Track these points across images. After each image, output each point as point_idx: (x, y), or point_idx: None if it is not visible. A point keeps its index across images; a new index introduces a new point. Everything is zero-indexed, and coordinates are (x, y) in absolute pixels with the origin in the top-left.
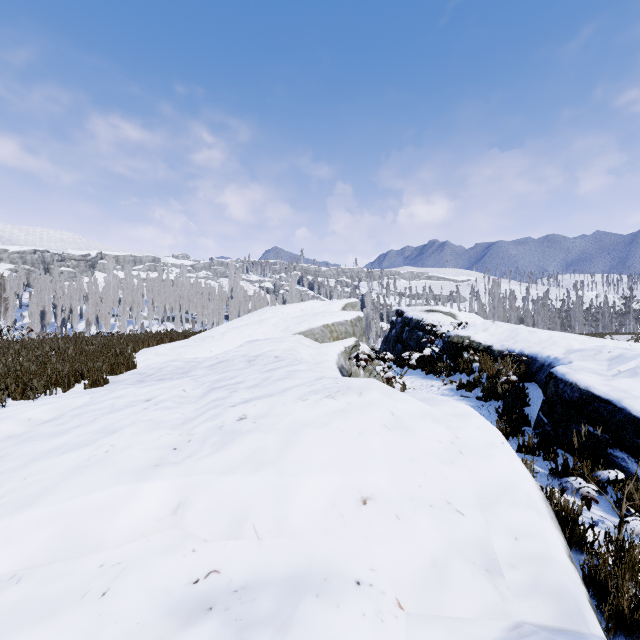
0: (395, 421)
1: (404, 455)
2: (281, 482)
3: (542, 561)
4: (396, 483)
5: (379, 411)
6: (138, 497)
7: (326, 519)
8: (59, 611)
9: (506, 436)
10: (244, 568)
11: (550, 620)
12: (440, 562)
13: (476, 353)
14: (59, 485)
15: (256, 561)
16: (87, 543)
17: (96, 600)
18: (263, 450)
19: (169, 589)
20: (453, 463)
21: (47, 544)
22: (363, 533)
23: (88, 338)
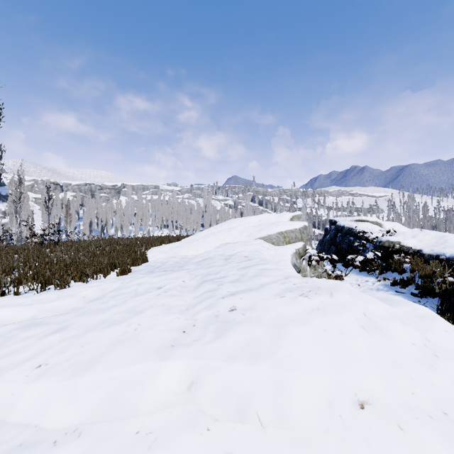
0: (369, 322)
1: (387, 358)
2: (278, 375)
3: None
4: (390, 389)
5: (353, 312)
6: (161, 373)
7: (324, 417)
8: None
9: None
10: None
11: None
12: None
13: (406, 256)
14: (105, 355)
15: (265, 451)
16: (126, 408)
17: None
18: (256, 341)
19: None
20: (432, 367)
21: (98, 405)
22: (365, 438)
23: (117, 240)
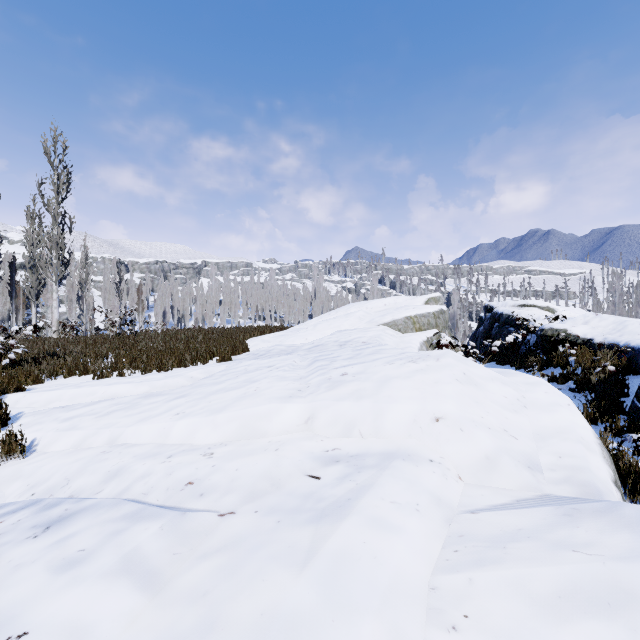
0: (466, 378)
1: (471, 399)
2: (377, 406)
3: (578, 469)
4: (462, 411)
5: (452, 370)
6: (283, 411)
7: (409, 429)
8: (255, 454)
9: (594, 420)
10: (355, 448)
11: (573, 495)
12: (492, 457)
13: (573, 347)
14: (234, 404)
15: (363, 446)
16: (257, 432)
17: (273, 451)
18: (363, 390)
19: (312, 452)
20: (516, 412)
21: (236, 431)
22: (435, 438)
23: (208, 329)
